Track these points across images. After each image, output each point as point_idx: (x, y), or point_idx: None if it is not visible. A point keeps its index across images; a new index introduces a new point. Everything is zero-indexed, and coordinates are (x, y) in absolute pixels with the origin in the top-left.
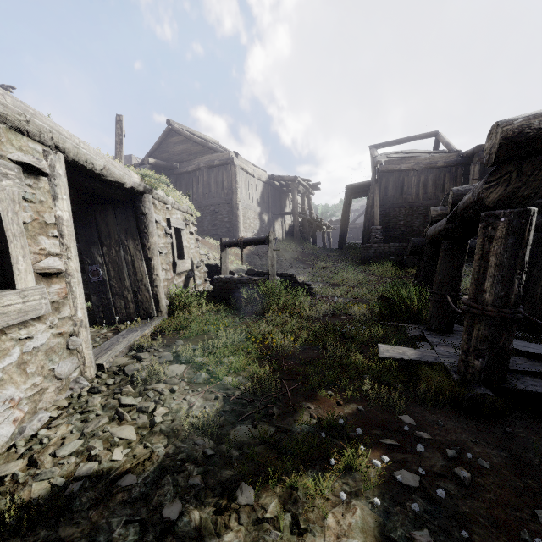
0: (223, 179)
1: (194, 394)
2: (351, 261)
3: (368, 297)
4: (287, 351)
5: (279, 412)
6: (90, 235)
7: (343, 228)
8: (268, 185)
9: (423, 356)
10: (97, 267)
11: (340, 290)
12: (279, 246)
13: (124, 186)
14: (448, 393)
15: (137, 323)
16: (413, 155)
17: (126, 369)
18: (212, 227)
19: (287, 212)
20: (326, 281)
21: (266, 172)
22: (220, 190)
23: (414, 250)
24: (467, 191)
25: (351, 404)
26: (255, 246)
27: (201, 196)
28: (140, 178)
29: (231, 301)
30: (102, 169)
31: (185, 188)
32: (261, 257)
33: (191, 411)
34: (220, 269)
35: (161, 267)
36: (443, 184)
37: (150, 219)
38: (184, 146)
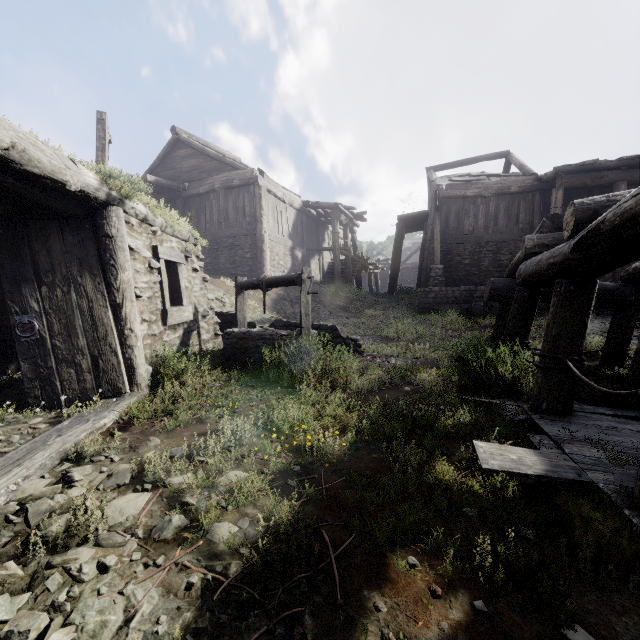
0: (245, 204)
1: (146, 574)
2: (406, 308)
3: (435, 357)
4: (329, 456)
5: (315, 629)
6: (19, 267)
7: (394, 268)
8: (303, 214)
9: (556, 468)
10: (31, 317)
11: (396, 346)
12: (315, 289)
13: (66, 188)
14: (632, 557)
15: (95, 404)
16: (481, 178)
17: (31, 511)
18: (230, 265)
19: (326, 248)
20: (376, 334)
21: (299, 197)
22: (241, 218)
23: (494, 294)
24: (597, 205)
25: (457, 591)
26: (285, 289)
27: (217, 225)
28: (99, 179)
29: (248, 364)
30: (6, 149)
31: (196, 215)
32: (293, 303)
33: (126, 633)
34: (235, 320)
35: (140, 317)
36: (517, 214)
37: (119, 245)
38: (194, 162)
